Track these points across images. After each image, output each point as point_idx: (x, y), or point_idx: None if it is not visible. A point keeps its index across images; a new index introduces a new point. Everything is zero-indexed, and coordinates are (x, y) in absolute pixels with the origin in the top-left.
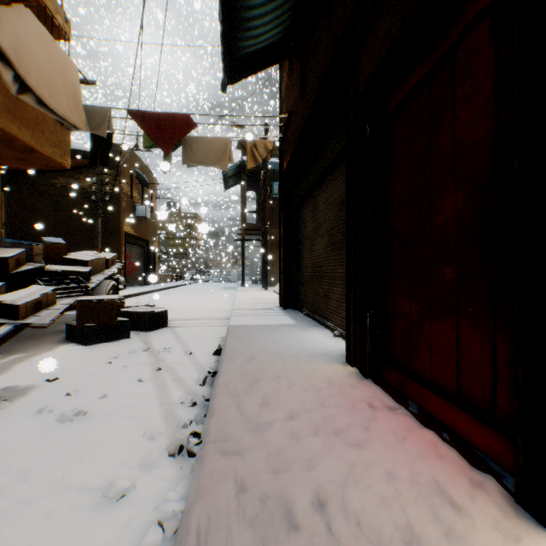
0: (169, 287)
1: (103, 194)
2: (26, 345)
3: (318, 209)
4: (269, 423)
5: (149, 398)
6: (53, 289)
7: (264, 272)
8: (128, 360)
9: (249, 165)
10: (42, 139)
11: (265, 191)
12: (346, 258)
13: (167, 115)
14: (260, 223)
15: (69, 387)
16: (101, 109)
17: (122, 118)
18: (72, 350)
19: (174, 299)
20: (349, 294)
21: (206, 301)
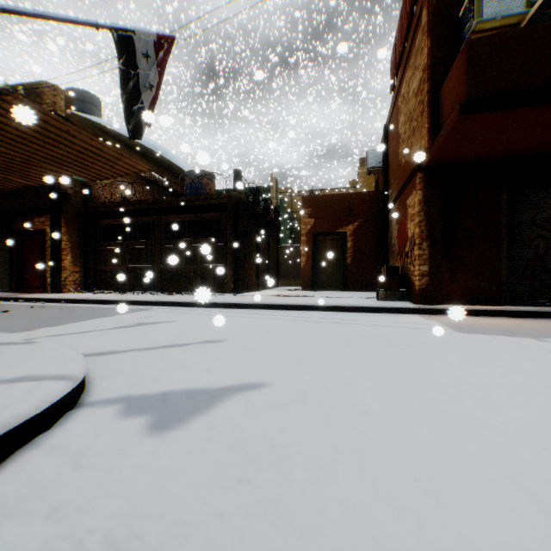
0: None
1: None
2: None
3: None
4: (4, 294)
5: None
6: None
7: None
8: None
9: None
10: None
11: None
12: (12, 267)
13: None
14: None
15: None
16: None
17: None
18: None
19: None
20: (13, 275)
21: None
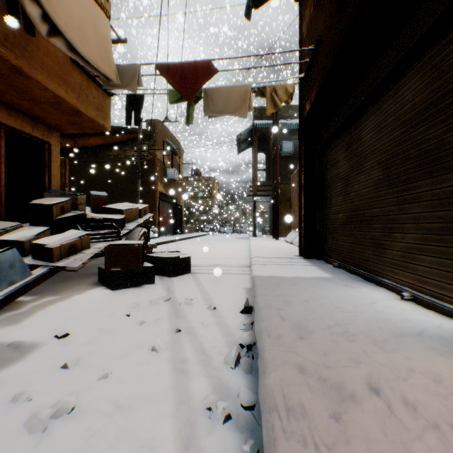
0: (192, 236)
1: (142, 161)
2: (64, 286)
3: (360, 141)
4: None
5: (161, 389)
6: (88, 234)
7: (274, 224)
8: (146, 313)
9: (269, 110)
10: (85, 102)
11: (276, 148)
12: None
13: (190, 64)
14: (270, 180)
15: (72, 351)
16: (132, 67)
17: (150, 75)
18: (98, 294)
19: (196, 246)
20: None
21: (224, 249)
